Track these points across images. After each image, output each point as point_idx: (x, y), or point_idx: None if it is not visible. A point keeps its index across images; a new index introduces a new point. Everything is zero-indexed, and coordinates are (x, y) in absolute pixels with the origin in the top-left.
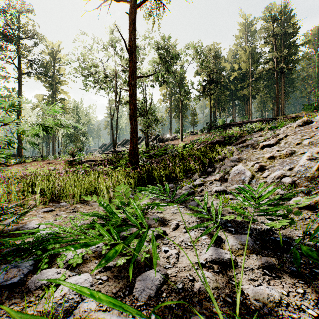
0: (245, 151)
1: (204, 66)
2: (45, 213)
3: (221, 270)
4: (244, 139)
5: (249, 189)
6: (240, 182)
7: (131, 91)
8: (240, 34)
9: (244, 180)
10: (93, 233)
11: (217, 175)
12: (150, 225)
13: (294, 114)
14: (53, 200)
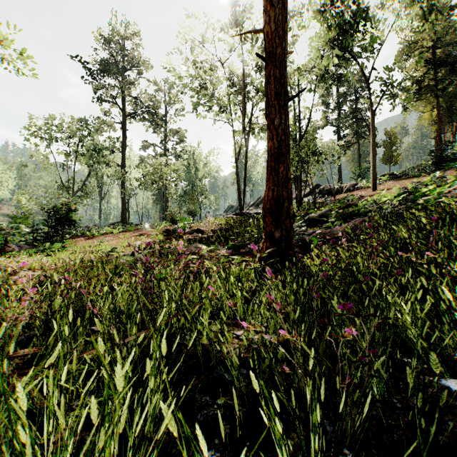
0: None
1: (431, 22)
2: None
3: None
4: None
5: None
6: None
7: (271, 25)
8: None
9: None
10: None
11: None
12: None
13: None
14: None
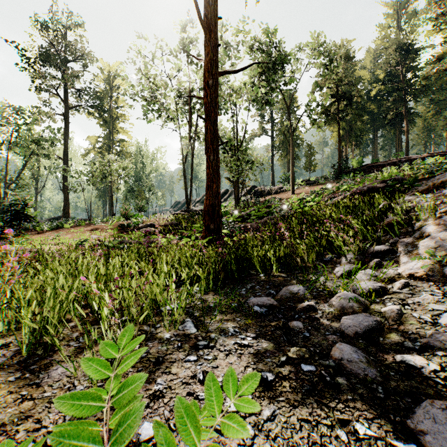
0: None
1: (330, 70)
2: None
3: None
4: (441, 181)
5: None
6: None
7: (208, 98)
8: (388, 21)
9: None
10: None
11: (412, 264)
12: None
13: None
14: None
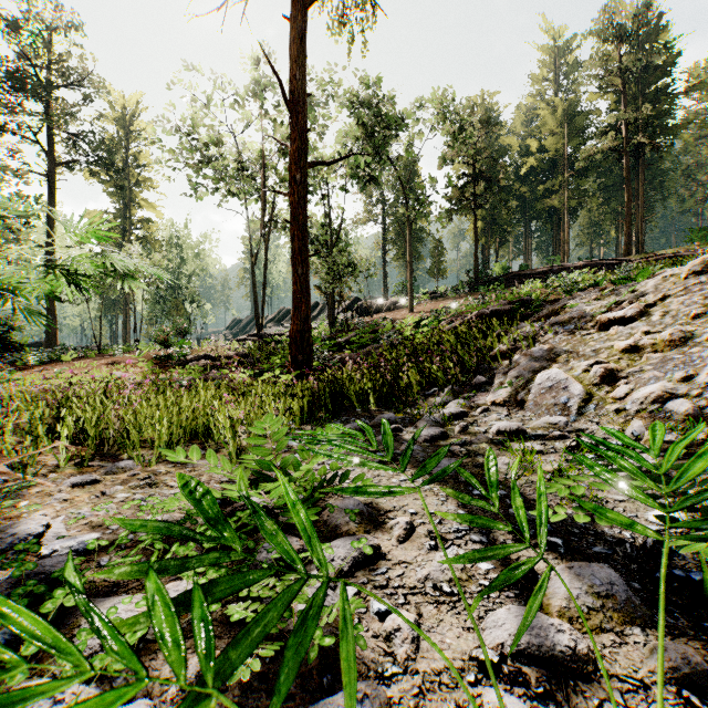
0: (565, 334)
1: (461, 142)
2: (75, 487)
3: (551, 688)
4: (558, 307)
5: (637, 443)
6: (557, 409)
7: (296, 196)
8: (543, 72)
9: (568, 405)
10: (182, 554)
11: (497, 392)
12: (337, 526)
13: (668, 251)
14: (104, 452)
